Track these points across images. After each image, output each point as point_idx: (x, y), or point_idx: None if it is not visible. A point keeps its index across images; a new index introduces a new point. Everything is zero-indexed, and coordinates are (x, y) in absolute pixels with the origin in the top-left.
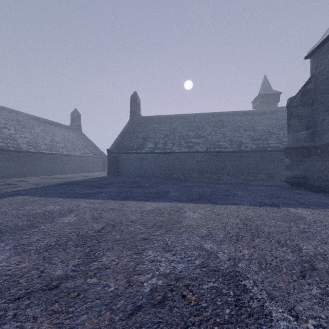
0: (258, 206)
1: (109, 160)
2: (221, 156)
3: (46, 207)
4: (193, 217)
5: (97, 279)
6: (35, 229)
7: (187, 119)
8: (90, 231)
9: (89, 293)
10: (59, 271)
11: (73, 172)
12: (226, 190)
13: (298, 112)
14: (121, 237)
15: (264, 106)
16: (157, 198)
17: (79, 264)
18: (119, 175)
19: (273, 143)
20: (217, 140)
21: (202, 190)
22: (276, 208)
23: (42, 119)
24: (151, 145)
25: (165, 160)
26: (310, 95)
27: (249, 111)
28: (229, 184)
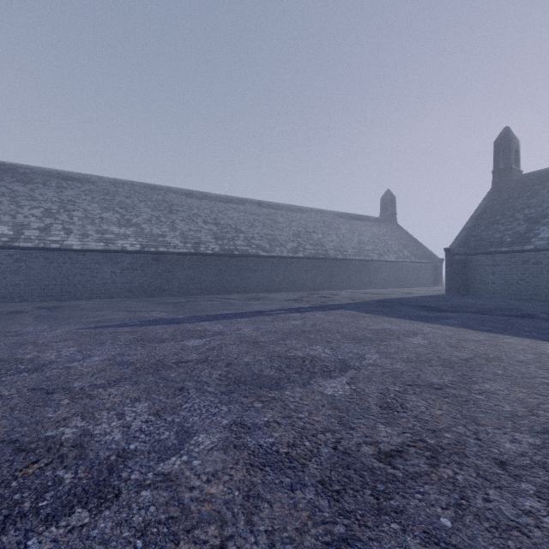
0: None
1: (448, 267)
2: None
3: (382, 325)
4: None
5: (485, 398)
6: (385, 342)
7: None
8: (452, 357)
9: (479, 403)
10: (436, 380)
11: (387, 287)
12: None
13: None
14: (504, 373)
15: None
16: None
17: (456, 381)
18: (469, 294)
19: None
20: None
21: None
22: None
23: (346, 214)
24: None
25: None
26: None
27: None
28: None
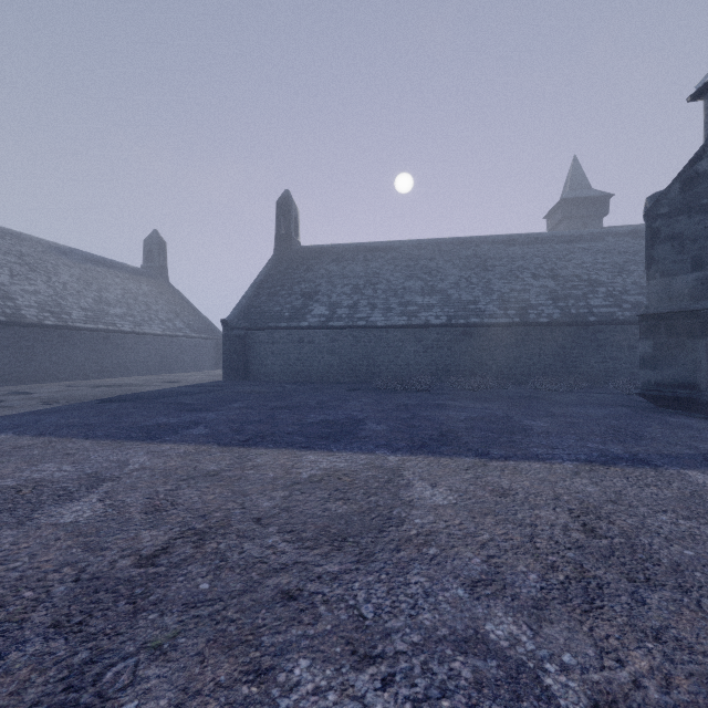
0: (601, 464)
1: (226, 345)
2: (483, 334)
3: (35, 470)
4: (434, 504)
5: None
6: None
7: (403, 251)
8: (123, 558)
9: None
10: None
11: (148, 373)
12: (504, 417)
13: (675, 228)
14: (213, 586)
15: (575, 225)
16: (334, 439)
17: None
18: (250, 379)
19: (600, 306)
20: (473, 298)
21: (445, 418)
22: (650, 471)
23: (78, 251)
24: (323, 310)
25: (355, 345)
26: (705, 188)
27: (542, 235)
28: (505, 400)
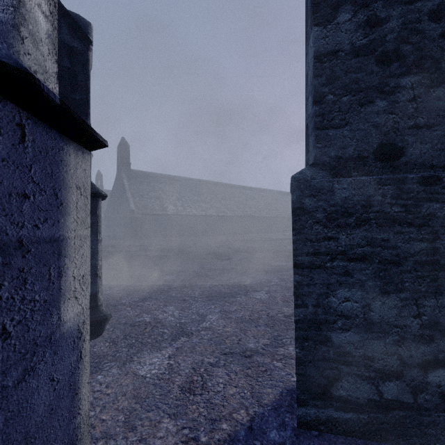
0: None
1: None
2: None
3: None
4: None
5: None
6: None
7: None
8: None
9: None
10: None
11: None
12: None
13: None
14: None
15: None
16: None
17: None
18: None
19: None
20: None
21: None
22: None
23: (281, 191)
24: None
25: None
26: None
27: None
28: None
